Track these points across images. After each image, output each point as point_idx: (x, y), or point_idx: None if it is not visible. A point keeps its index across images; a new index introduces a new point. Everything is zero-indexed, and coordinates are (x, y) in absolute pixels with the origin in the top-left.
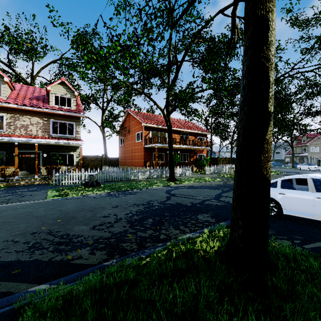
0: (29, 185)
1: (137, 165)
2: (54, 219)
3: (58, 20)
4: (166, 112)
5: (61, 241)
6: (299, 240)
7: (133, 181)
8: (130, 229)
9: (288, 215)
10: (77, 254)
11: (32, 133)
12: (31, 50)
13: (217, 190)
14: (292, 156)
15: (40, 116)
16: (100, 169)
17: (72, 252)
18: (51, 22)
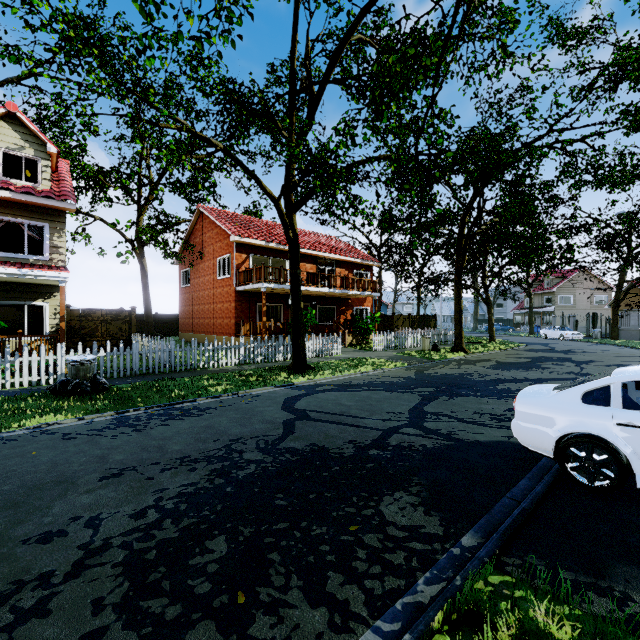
0: None
1: (220, 331)
2: None
3: None
4: (285, 206)
5: None
6: None
7: (202, 372)
8: (115, 625)
9: (633, 482)
10: None
11: None
12: None
13: (410, 394)
14: (530, 312)
15: None
16: (125, 342)
17: None
18: None
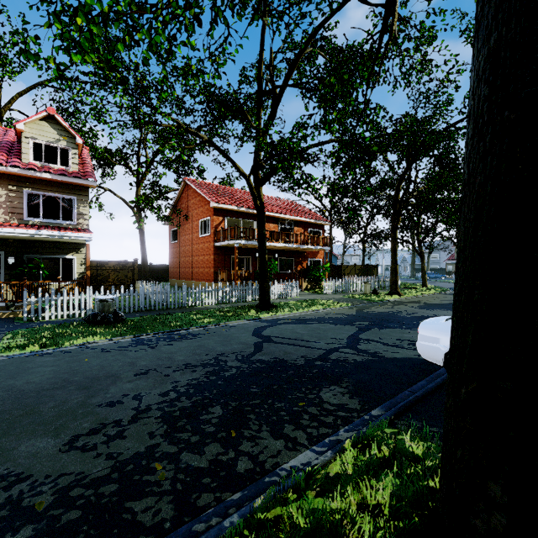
0: None
1: (202, 278)
2: None
3: None
4: (254, 181)
5: None
6: None
7: (191, 309)
8: (164, 443)
9: None
10: None
11: None
12: None
13: (350, 326)
14: None
15: (0, 182)
16: (130, 286)
17: None
18: None
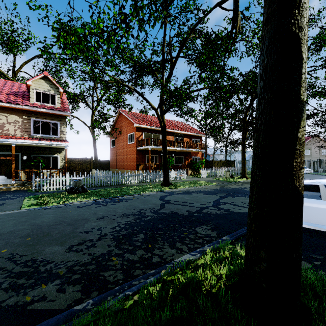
0: (3, 192)
1: (129, 168)
2: (22, 238)
3: (35, 2)
4: (160, 112)
5: (23, 270)
6: (319, 260)
7: (124, 186)
8: (115, 249)
9: None
10: (41, 293)
11: (10, 133)
12: (11, 42)
13: (215, 195)
14: None
15: (19, 114)
16: (88, 172)
17: (34, 288)
18: (27, 3)
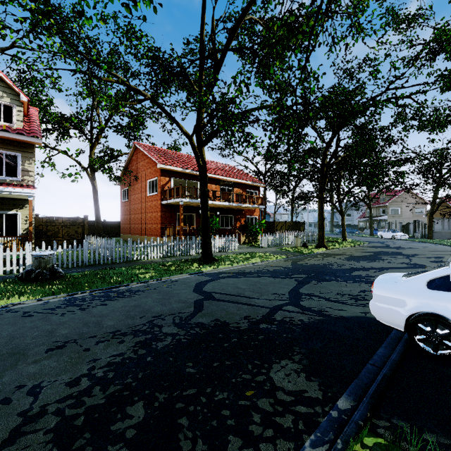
0: None
1: (150, 233)
2: None
3: None
4: (196, 142)
5: None
6: None
7: (135, 263)
8: None
9: None
10: None
11: None
12: None
13: (289, 279)
14: (370, 219)
15: None
16: (80, 241)
17: None
18: None
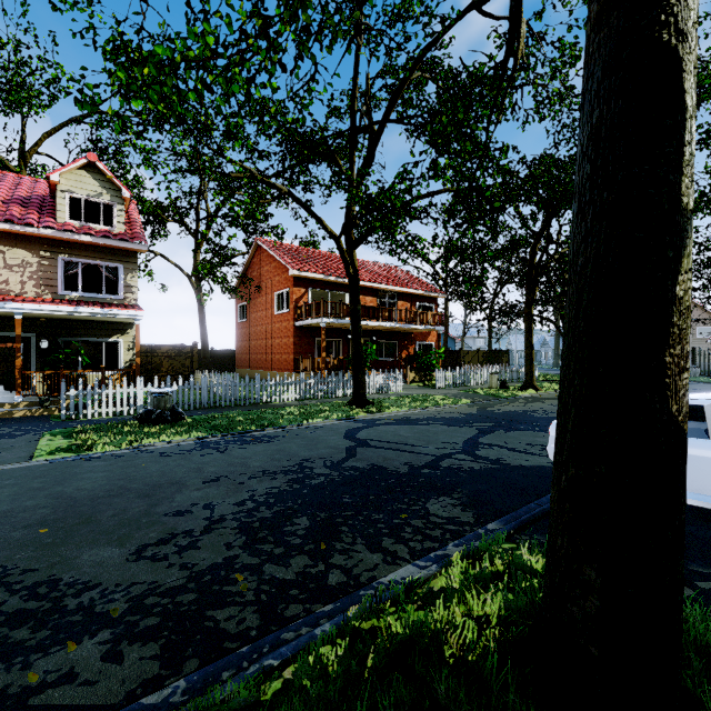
0: None
1: (279, 367)
2: (31, 528)
3: None
4: (345, 243)
5: (27, 607)
6: (709, 580)
7: (266, 406)
8: (244, 554)
9: None
10: (64, 663)
11: (10, 289)
12: (16, 89)
13: (468, 428)
14: None
15: (31, 247)
16: (188, 377)
17: (50, 653)
18: None
